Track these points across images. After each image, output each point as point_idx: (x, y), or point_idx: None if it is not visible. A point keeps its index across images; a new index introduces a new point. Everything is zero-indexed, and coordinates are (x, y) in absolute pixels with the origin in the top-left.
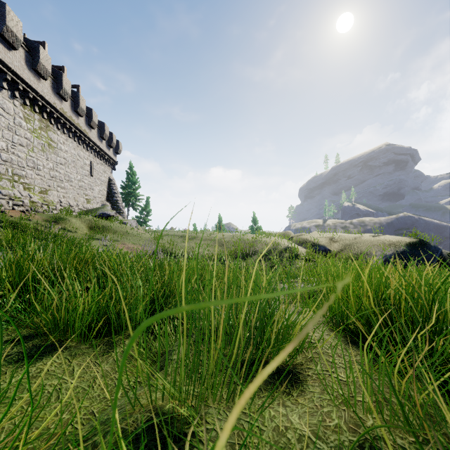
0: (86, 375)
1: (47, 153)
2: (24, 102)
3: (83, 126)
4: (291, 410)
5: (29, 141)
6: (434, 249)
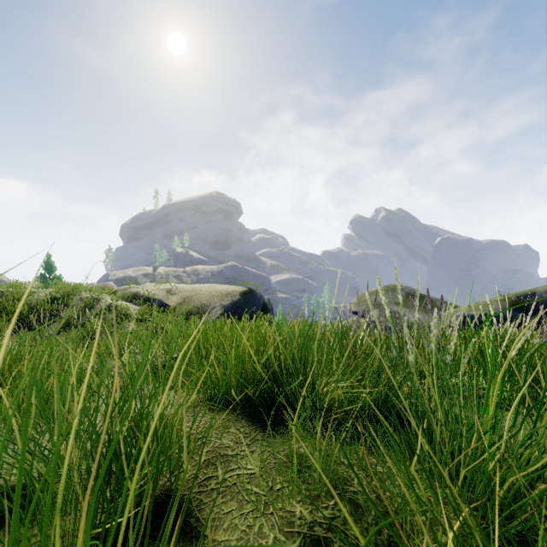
0: None
1: None
2: None
3: None
4: None
5: None
6: (260, 297)
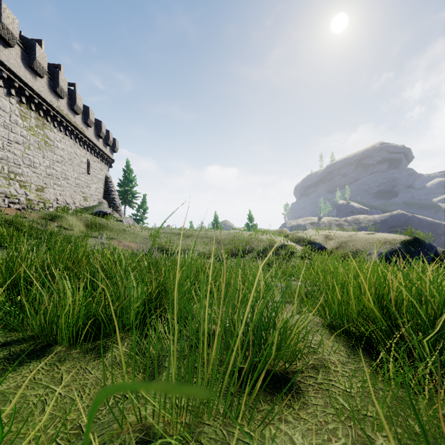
0: (75, 383)
1: (43, 151)
2: (21, 99)
3: (80, 124)
4: (293, 426)
5: (26, 139)
6: (429, 247)
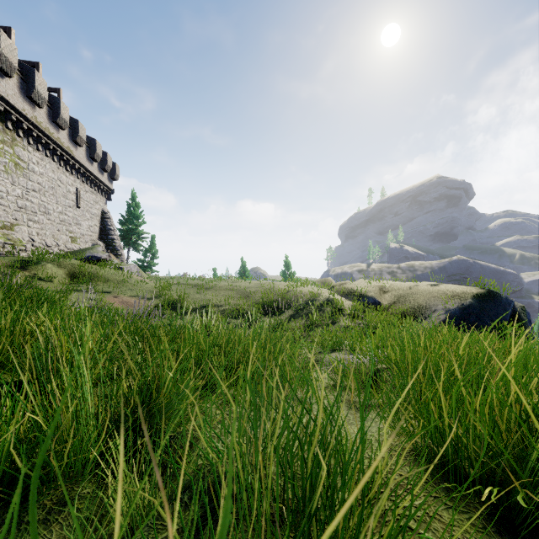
0: None
1: (13, 176)
2: None
3: (65, 142)
4: None
5: None
6: (506, 302)
